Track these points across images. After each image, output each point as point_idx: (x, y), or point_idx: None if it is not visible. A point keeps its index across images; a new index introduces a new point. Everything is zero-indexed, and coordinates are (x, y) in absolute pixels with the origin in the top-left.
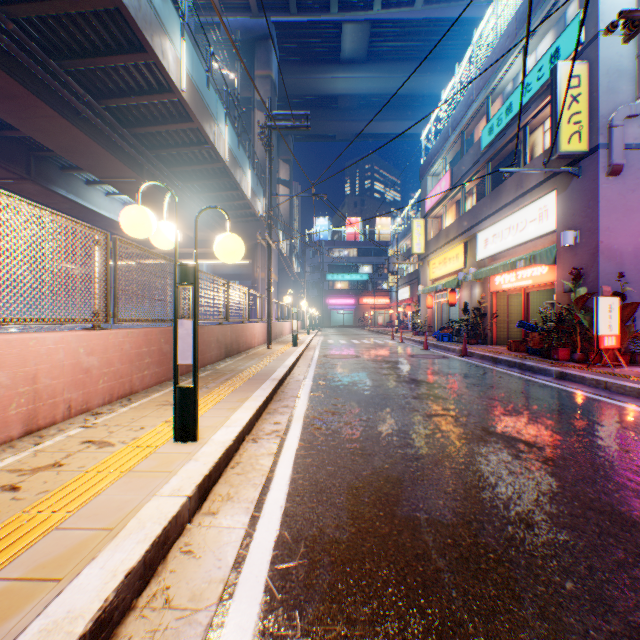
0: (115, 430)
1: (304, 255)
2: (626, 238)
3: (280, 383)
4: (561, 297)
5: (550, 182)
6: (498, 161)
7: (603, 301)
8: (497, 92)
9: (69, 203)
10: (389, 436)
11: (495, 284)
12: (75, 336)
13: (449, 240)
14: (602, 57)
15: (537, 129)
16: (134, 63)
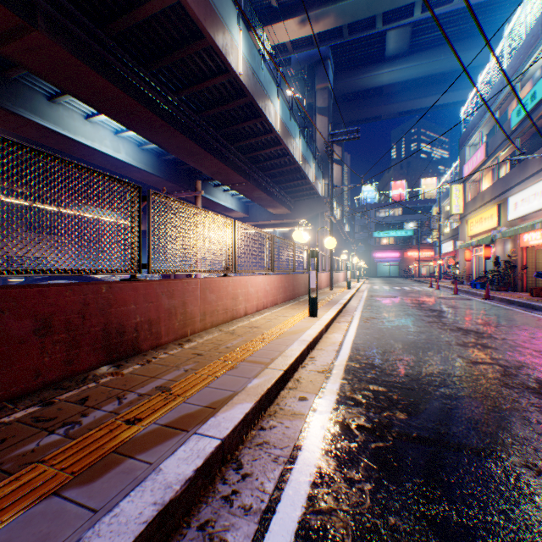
0: (283, 313)
1: (353, 219)
2: None
3: (344, 306)
4: None
5: None
6: (528, 135)
7: None
8: (526, 78)
9: (205, 200)
10: (402, 326)
11: (523, 241)
12: (264, 277)
13: (484, 203)
14: None
15: None
16: (254, 124)
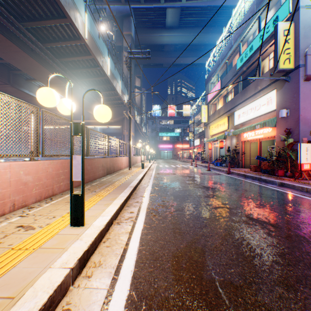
0: (38, 218)
1: (147, 123)
2: None
3: (134, 189)
4: (279, 143)
5: (273, 85)
6: (245, 75)
7: (303, 145)
8: (244, 40)
9: (30, 97)
10: (194, 220)
11: (244, 137)
12: (17, 164)
13: (220, 115)
14: (301, 19)
15: (266, 58)
16: (60, 24)
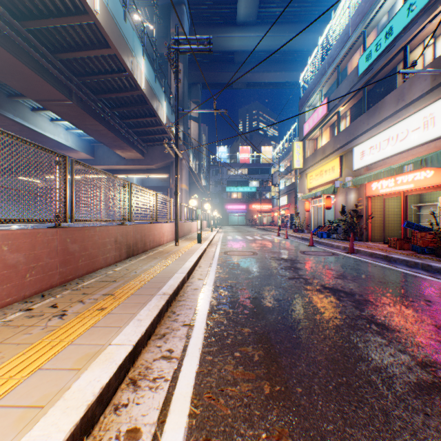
0: None
1: (209, 171)
2: None
3: (171, 299)
4: None
5: (439, 89)
6: (373, 85)
7: None
8: (373, 25)
9: (17, 125)
10: None
11: (372, 189)
12: None
13: (326, 155)
14: None
15: (417, 48)
16: None
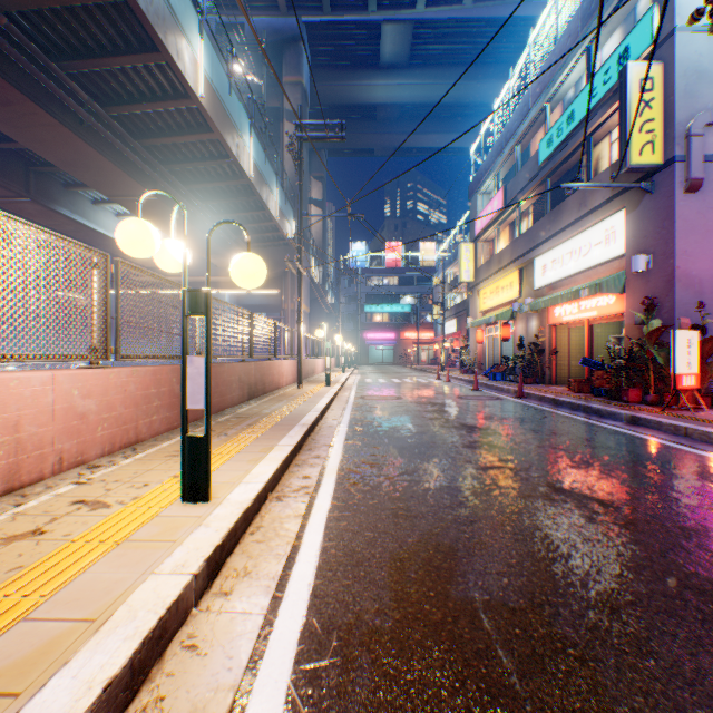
0: (113, 487)
1: (339, 284)
2: (706, 263)
3: (311, 429)
4: (631, 330)
5: (618, 200)
6: (558, 177)
7: (681, 335)
8: (557, 99)
9: (74, 225)
10: (438, 493)
11: (555, 316)
12: (67, 375)
13: (502, 266)
14: (679, 56)
15: (603, 140)
16: (145, 64)
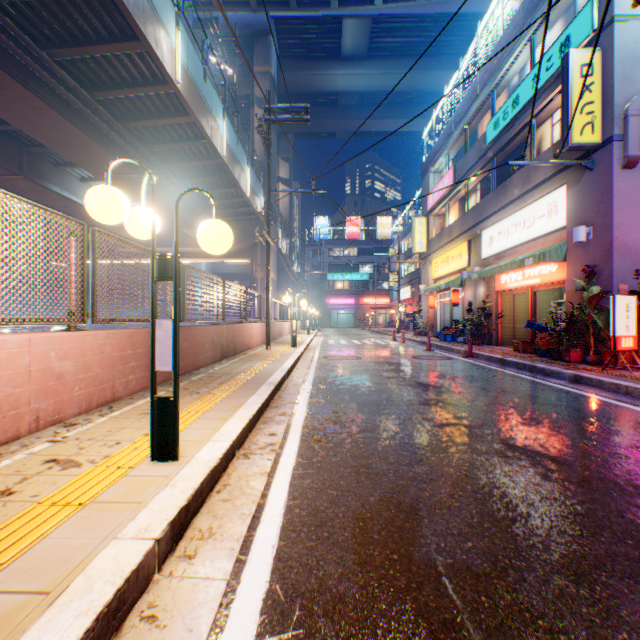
0: (86, 445)
1: (304, 254)
2: None
3: (277, 387)
4: (572, 296)
5: (560, 176)
6: (503, 156)
7: (620, 300)
8: (502, 85)
9: (63, 200)
10: (398, 450)
11: (500, 283)
12: (44, 338)
13: (452, 238)
14: (617, 44)
15: (545, 122)
16: (126, 52)
